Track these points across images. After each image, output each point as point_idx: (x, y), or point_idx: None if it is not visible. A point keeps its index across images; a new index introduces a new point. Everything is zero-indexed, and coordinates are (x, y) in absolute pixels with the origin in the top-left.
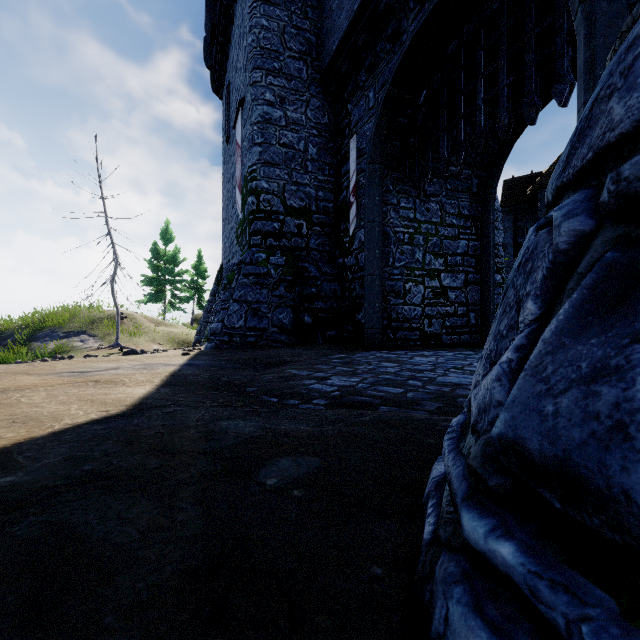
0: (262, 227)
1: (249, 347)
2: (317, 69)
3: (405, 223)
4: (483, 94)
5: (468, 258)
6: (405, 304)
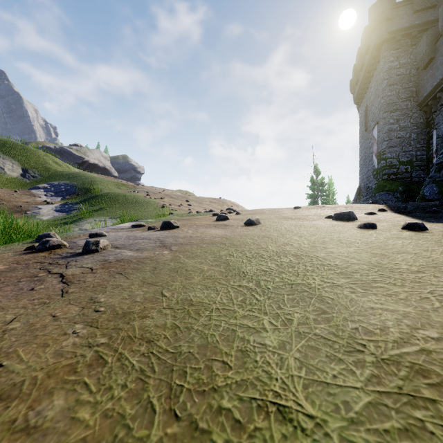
0: (388, 172)
1: None
2: (416, 101)
3: None
4: None
5: None
6: None
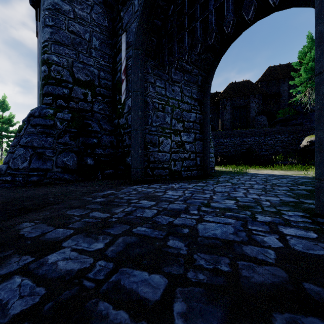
0: (53, 90)
1: (30, 185)
2: None
3: (159, 97)
4: (213, 2)
5: (196, 124)
6: (159, 151)
